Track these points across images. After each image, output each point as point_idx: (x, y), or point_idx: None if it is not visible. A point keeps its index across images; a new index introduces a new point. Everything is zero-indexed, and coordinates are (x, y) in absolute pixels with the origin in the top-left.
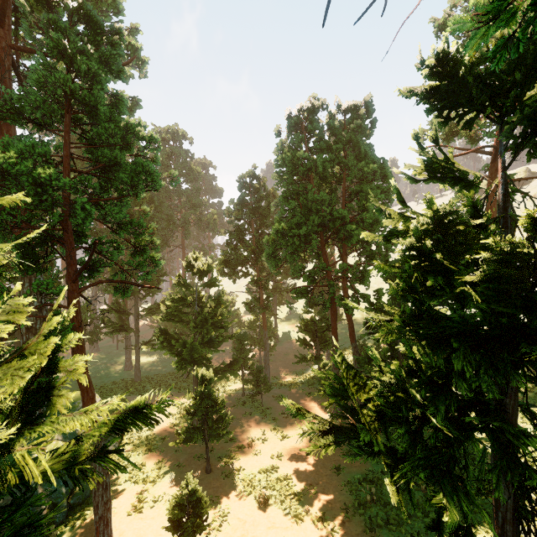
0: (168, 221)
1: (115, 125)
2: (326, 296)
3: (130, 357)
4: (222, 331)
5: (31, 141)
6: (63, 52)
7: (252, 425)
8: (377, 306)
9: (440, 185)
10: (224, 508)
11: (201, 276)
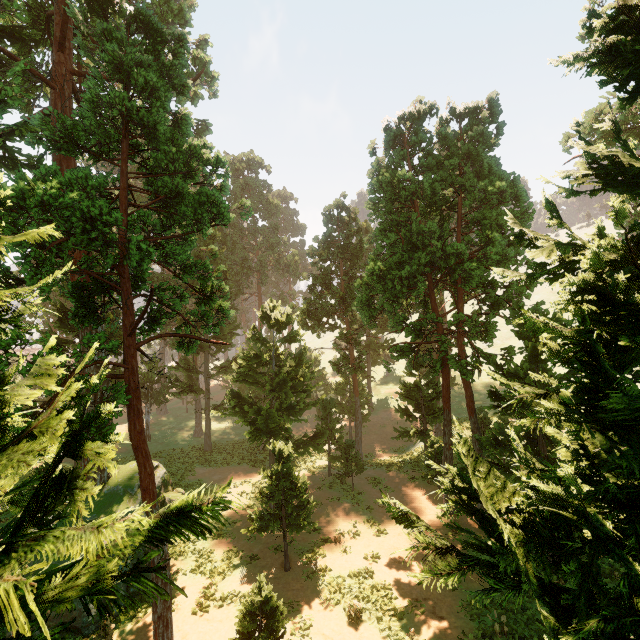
0: (242, 265)
1: (177, 149)
2: (434, 355)
3: (200, 422)
4: (304, 396)
5: (83, 171)
6: (119, 66)
7: (341, 514)
8: (507, 370)
9: (612, 198)
10: (305, 618)
11: (279, 329)
